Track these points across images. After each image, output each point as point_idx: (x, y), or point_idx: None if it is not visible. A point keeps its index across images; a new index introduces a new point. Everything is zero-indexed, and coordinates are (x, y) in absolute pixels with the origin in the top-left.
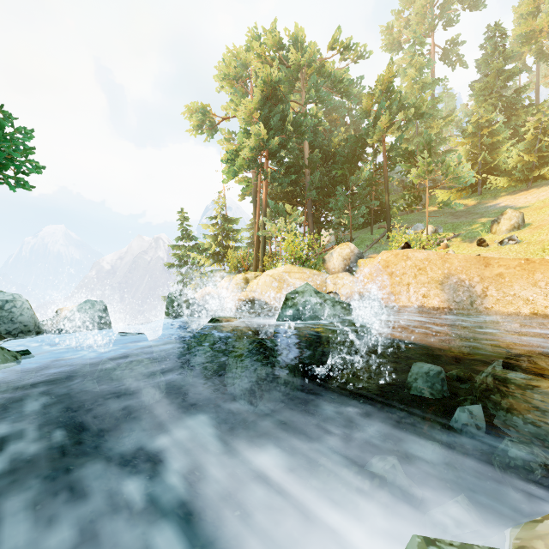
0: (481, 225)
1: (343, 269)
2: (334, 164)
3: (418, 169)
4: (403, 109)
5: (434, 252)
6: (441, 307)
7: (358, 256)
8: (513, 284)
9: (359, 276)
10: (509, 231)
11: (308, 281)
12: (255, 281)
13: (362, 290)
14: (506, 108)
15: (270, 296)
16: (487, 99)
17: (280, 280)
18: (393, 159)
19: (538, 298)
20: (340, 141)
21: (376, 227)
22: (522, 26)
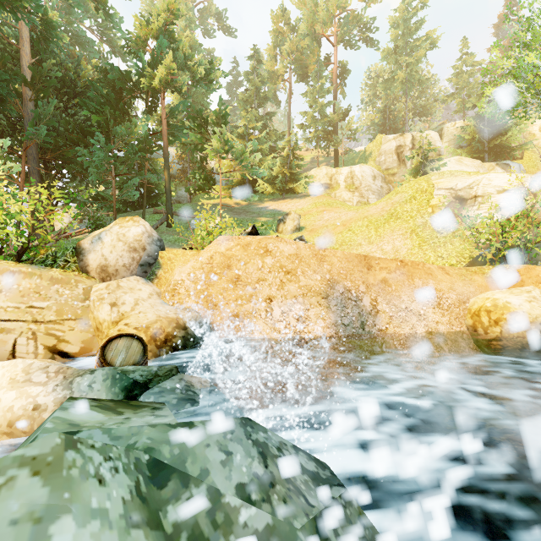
0: (264, 223)
1: (129, 270)
2: (83, 106)
3: (216, 141)
4: (187, 69)
5: (306, 245)
6: (328, 336)
7: (160, 244)
8: (400, 293)
9: (165, 283)
10: (293, 231)
11: (33, 300)
12: None
13: (180, 313)
14: (261, 126)
15: None
16: (248, 112)
17: None
18: (180, 120)
19: (428, 312)
20: (94, 77)
21: (147, 212)
22: (269, 63)
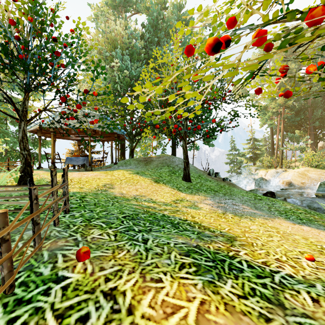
0: None
1: None
2: None
3: None
4: None
5: None
6: None
7: None
8: None
9: None
10: None
11: (320, 175)
12: (286, 174)
13: None
14: None
15: (297, 181)
16: None
17: (303, 174)
18: None
19: None
20: None
21: None
22: None
